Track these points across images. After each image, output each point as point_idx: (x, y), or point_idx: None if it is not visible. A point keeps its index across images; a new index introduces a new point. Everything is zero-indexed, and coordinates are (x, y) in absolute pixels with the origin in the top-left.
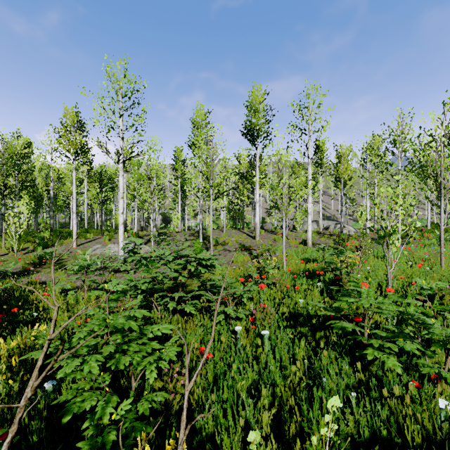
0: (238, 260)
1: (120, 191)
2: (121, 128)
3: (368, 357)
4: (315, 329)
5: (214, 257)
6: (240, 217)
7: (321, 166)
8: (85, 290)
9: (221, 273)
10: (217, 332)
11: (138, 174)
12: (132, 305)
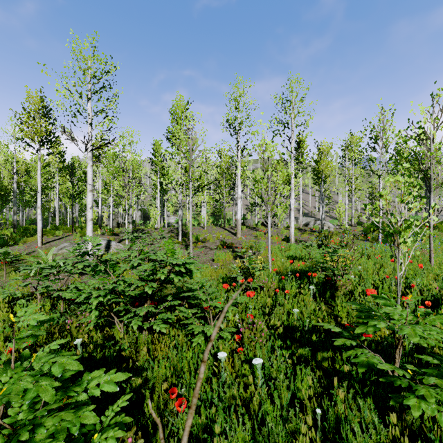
0: (219, 259)
1: (88, 183)
2: (89, 113)
3: (414, 412)
4: (316, 348)
5: (190, 262)
6: (221, 214)
7: (302, 163)
8: (38, 299)
9: (200, 281)
10: (195, 357)
11: (114, 167)
12: (88, 321)
